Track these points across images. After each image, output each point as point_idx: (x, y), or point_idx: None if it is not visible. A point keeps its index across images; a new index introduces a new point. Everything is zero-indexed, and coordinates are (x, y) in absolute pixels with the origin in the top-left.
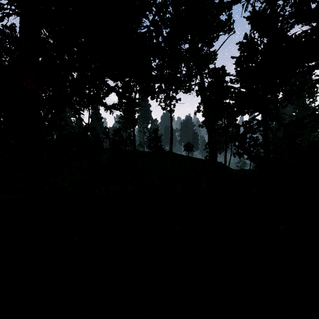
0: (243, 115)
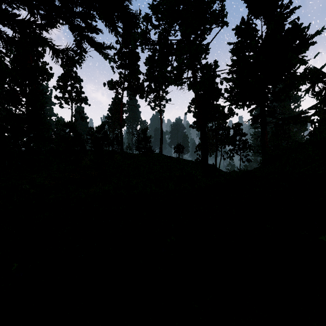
0: (241, 107)
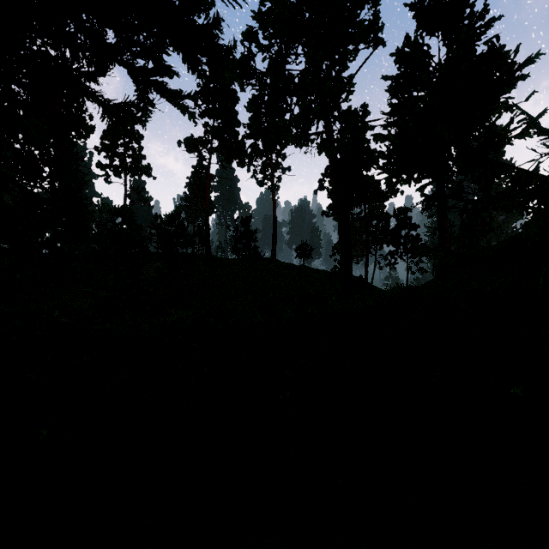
0: (405, 183)
